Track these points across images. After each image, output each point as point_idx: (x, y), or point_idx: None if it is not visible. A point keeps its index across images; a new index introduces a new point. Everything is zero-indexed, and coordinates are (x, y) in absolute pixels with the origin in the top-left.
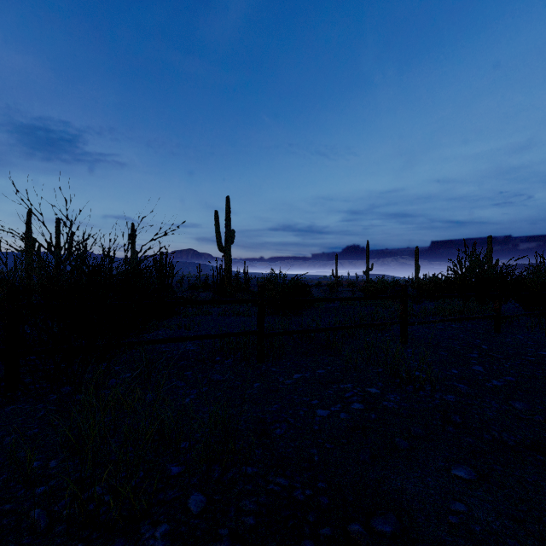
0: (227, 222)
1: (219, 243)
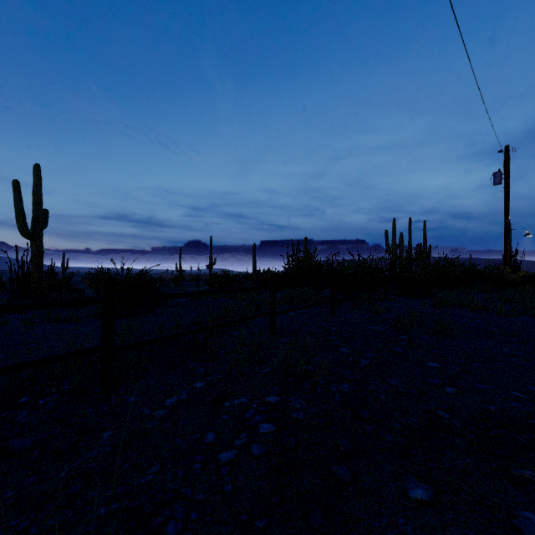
0: (36, 198)
1: (22, 225)
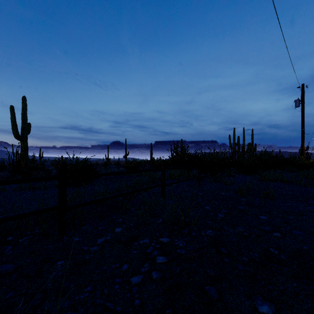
0: (23, 116)
1: (15, 132)
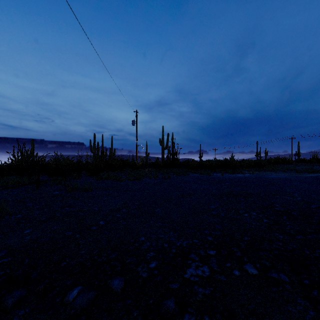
0: None
1: None
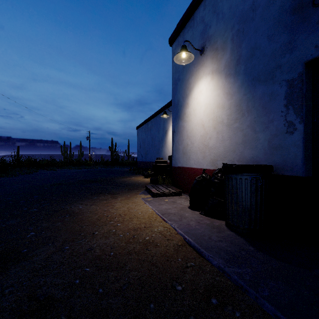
0: None
1: None
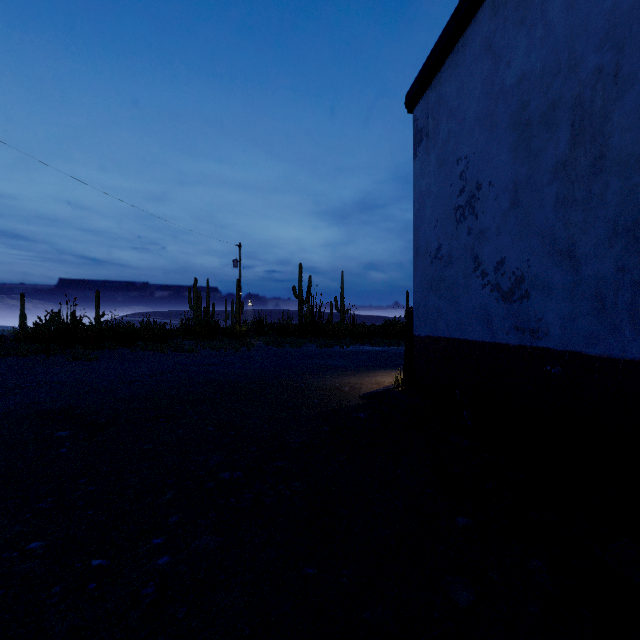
0: None
1: None
